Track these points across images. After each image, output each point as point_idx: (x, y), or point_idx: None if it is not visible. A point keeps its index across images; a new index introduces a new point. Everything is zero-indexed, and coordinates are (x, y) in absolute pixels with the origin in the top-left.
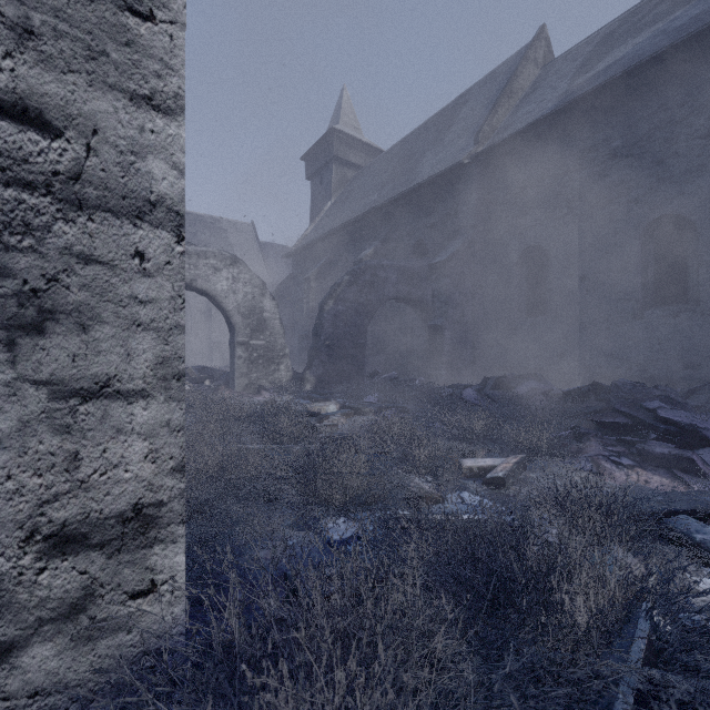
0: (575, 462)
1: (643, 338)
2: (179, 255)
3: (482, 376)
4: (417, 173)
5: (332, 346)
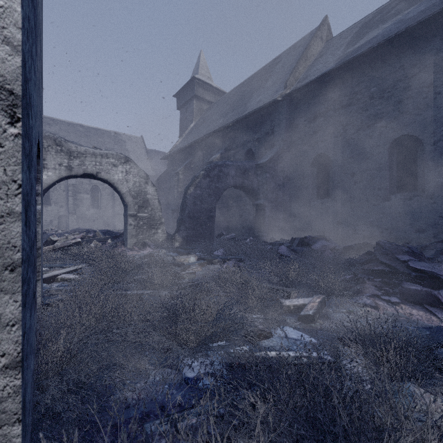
0: (358, 300)
1: (390, 213)
2: (12, 137)
3: (289, 236)
4: (248, 106)
5: (193, 217)
